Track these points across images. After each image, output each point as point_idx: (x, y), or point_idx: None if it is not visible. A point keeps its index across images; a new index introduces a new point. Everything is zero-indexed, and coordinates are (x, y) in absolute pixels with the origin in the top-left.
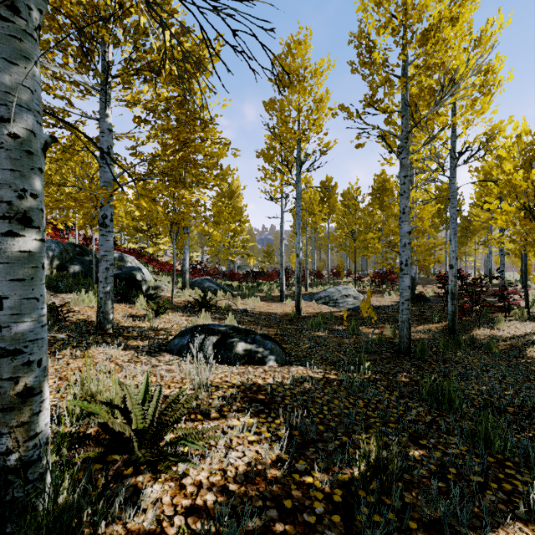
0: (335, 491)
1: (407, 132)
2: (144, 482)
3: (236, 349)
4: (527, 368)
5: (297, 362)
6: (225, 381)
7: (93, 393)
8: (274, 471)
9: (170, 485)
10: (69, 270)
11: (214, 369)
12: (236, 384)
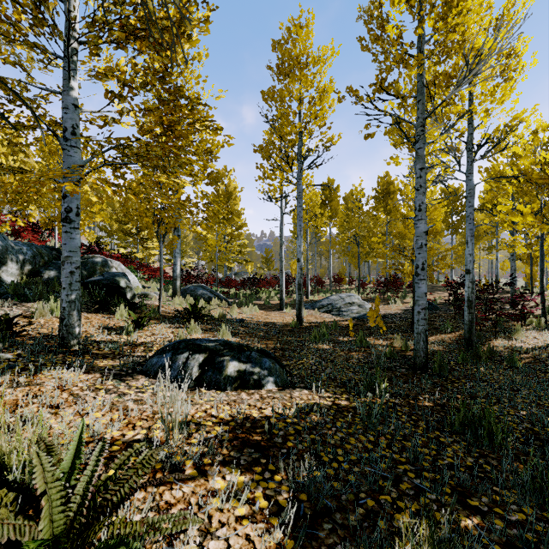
0: None
1: (424, 119)
2: None
3: (226, 369)
4: None
5: (300, 384)
6: (210, 415)
7: (3, 452)
8: None
9: None
10: (43, 276)
11: (197, 398)
12: (224, 420)
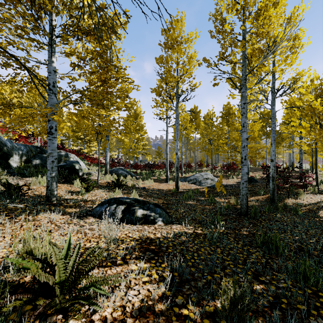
0: (204, 321)
1: (245, 75)
2: (62, 320)
3: (136, 213)
4: (320, 224)
5: (176, 222)
6: (128, 236)
7: (31, 249)
8: (160, 305)
9: (83, 321)
10: (33, 163)
11: (121, 228)
12: (135, 239)
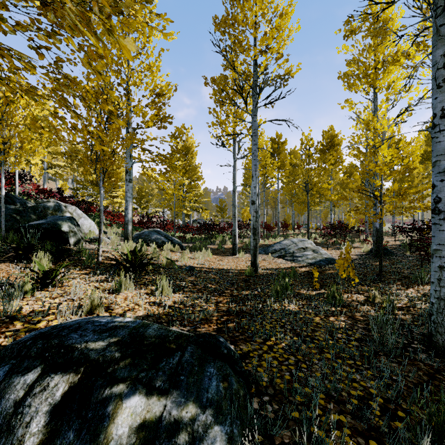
0: None
1: None
2: None
3: (109, 429)
4: None
5: (281, 428)
6: None
7: None
8: None
9: None
10: None
11: None
12: None
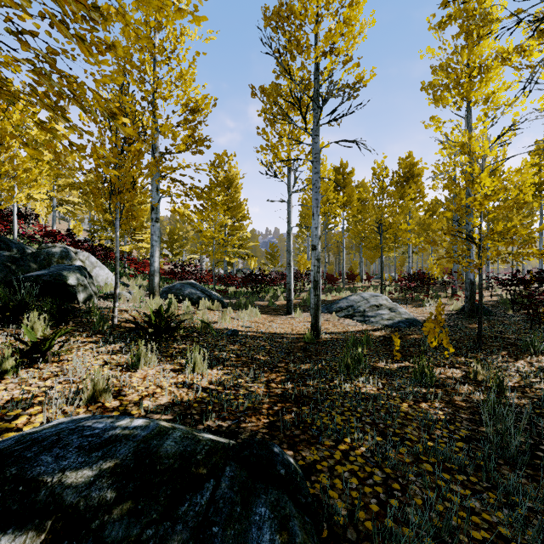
0: None
1: None
2: None
3: None
4: None
5: None
6: None
7: None
8: None
9: None
10: None
11: None
12: None
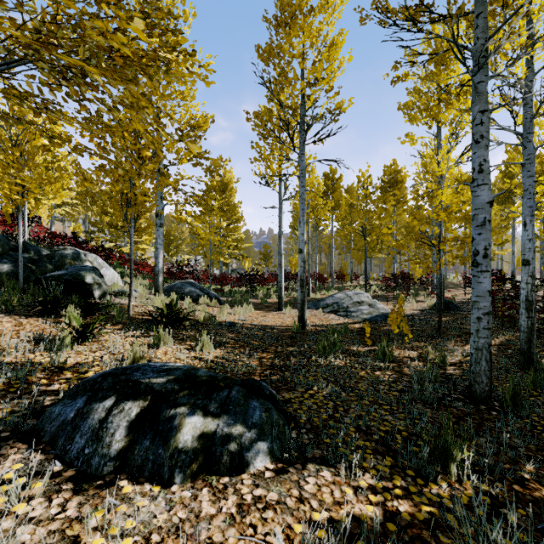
0: None
1: (486, 39)
2: None
3: (177, 436)
4: None
5: (314, 449)
6: None
7: None
8: None
9: None
10: None
11: (89, 533)
12: None
